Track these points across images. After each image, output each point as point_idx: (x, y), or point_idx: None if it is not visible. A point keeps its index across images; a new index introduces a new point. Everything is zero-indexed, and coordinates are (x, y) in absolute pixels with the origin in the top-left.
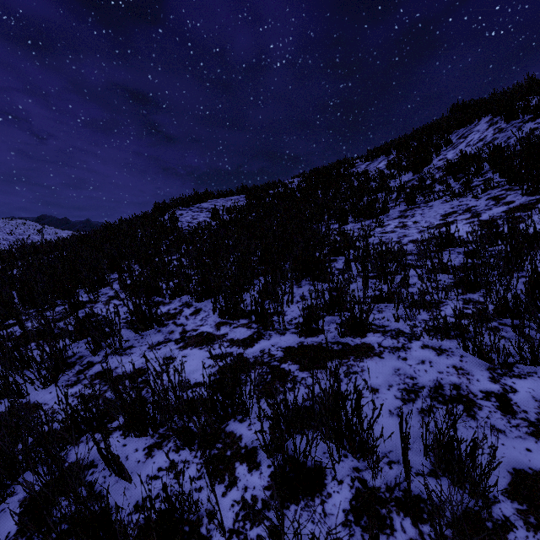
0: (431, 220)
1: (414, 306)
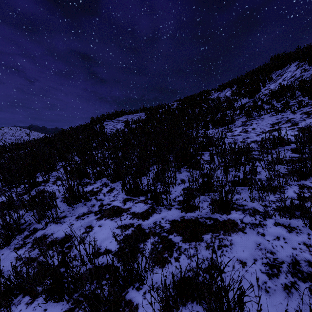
0: (264, 127)
1: (263, 189)
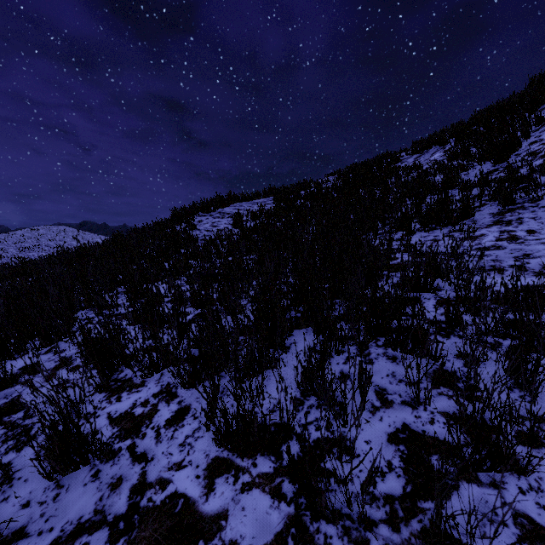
0: None
1: None
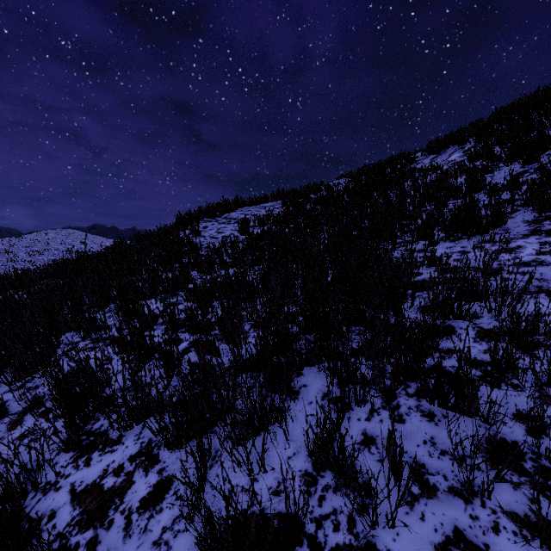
0: None
1: None
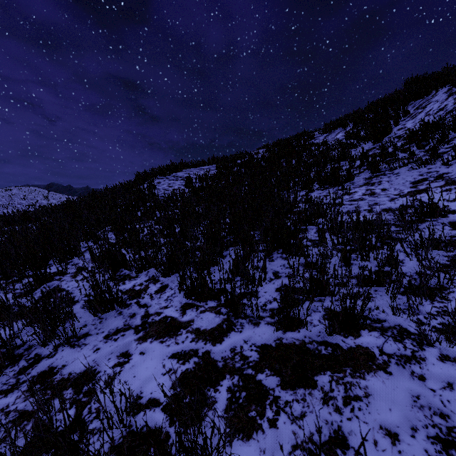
0: (401, 188)
1: (411, 292)
